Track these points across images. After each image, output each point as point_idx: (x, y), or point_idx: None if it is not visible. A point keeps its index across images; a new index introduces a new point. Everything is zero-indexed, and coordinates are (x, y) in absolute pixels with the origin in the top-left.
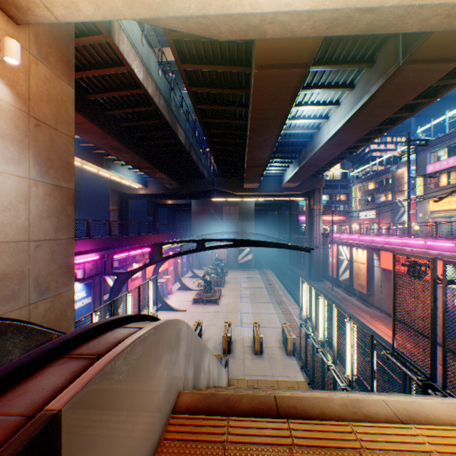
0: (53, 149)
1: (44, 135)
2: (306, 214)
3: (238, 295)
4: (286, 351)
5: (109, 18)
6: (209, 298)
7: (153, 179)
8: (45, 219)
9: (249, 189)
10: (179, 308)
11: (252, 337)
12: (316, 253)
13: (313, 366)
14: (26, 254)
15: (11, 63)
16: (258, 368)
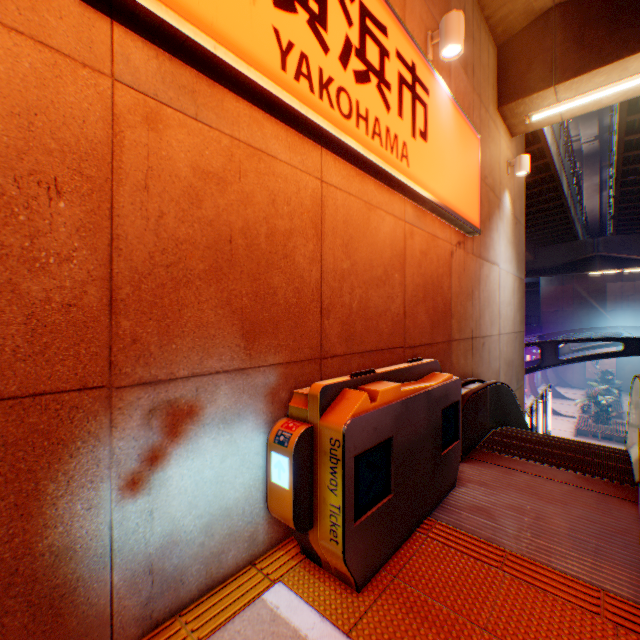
0: (518, 244)
1: (516, 231)
2: None
3: None
4: None
5: (630, 97)
6: (607, 432)
7: None
8: (516, 311)
9: None
10: None
11: None
12: None
13: None
14: (512, 344)
15: (517, 175)
16: None
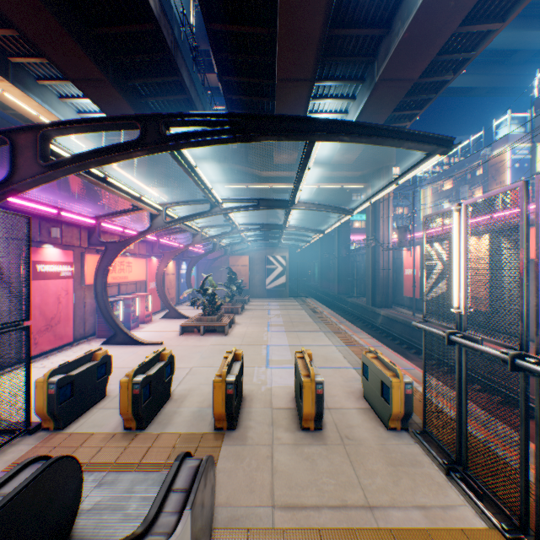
0: None
1: None
2: (366, 210)
3: (264, 323)
4: (382, 420)
5: None
6: (211, 323)
7: None
8: None
9: (281, 167)
10: (150, 340)
11: (292, 388)
12: (384, 265)
13: (539, 479)
14: None
15: None
16: (316, 478)
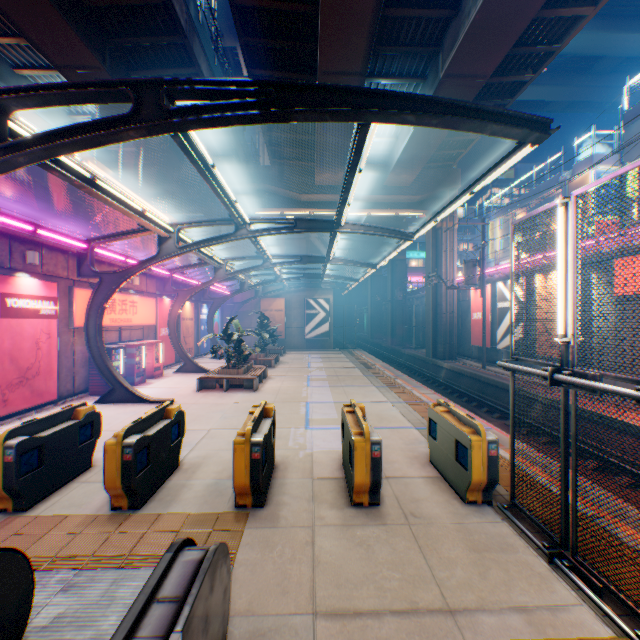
0: None
1: None
2: (426, 243)
3: (302, 377)
4: (457, 491)
5: None
6: (236, 376)
7: (137, 162)
8: None
9: (324, 189)
10: (158, 398)
11: (338, 452)
12: (447, 308)
13: None
14: None
15: None
16: (373, 572)
